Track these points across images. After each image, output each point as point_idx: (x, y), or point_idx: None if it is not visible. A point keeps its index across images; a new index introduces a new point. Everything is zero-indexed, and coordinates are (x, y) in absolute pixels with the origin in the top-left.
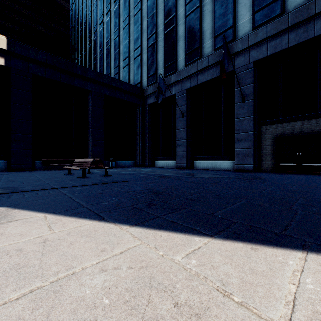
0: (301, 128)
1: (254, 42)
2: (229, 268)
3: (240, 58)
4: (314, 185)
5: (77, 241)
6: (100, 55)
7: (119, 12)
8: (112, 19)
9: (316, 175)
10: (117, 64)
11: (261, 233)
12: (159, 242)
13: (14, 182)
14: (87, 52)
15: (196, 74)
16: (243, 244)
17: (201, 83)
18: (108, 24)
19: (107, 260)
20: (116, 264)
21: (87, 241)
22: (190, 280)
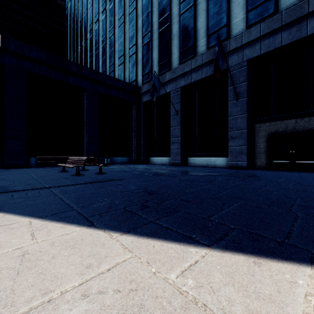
0: (294, 126)
1: (247, 41)
2: (232, 291)
3: (234, 57)
4: (309, 183)
5: (61, 253)
6: (95, 53)
7: (114, 10)
8: (107, 18)
9: (309, 173)
10: (112, 62)
11: (263, 243)
12: (152, 254)
13: (6, 181)
14: (83, 50)
15: (191, 73)
16: (244, 256)
17: (195, 81)
18: (103, 23)
19: (91, 280)
20: (101, 286)
21: (71, 254)
22: (187, 309)
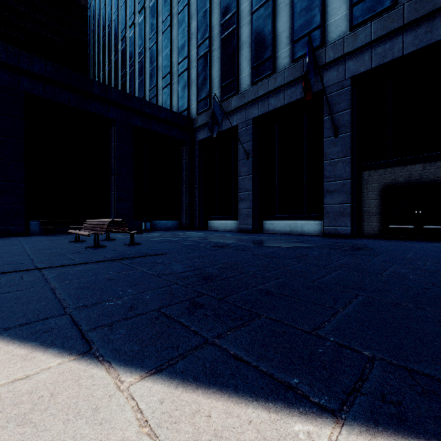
0: (421, 174)
1: (351, 48)
2: None
3: (331, 73)
4: None
5: None
6: (129, 71)
7: (157, 9)
8: (146, 20)
9: None
10: (154, 84)
11: None
12: None
13: None
14: (112, 67)
15: (268, 97)
16: None
17: (274, 109)
18: (141, 27)
19: None
20: None
21: None
22: None
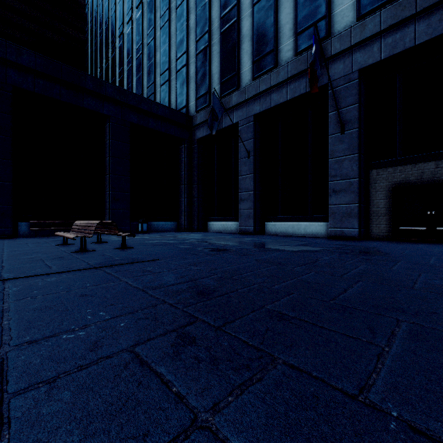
0: (434, 172)
1: (359, 39)
2: None
3: (337, 66)
4: None
5: None
6: (127, 68)
7: (155, 4)
8: (144, 15)
9: None
10: (152, 81)
11: None
12: None
13: None
14: (109, 64)
15: (270, 92)
16: None
17: (276, 105)
18: (138, 23)
19: None
20: None
21: None
22: None
